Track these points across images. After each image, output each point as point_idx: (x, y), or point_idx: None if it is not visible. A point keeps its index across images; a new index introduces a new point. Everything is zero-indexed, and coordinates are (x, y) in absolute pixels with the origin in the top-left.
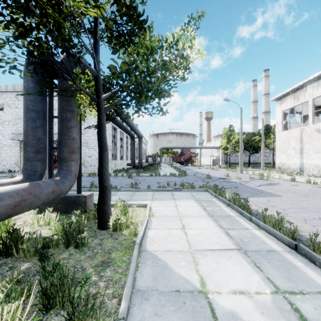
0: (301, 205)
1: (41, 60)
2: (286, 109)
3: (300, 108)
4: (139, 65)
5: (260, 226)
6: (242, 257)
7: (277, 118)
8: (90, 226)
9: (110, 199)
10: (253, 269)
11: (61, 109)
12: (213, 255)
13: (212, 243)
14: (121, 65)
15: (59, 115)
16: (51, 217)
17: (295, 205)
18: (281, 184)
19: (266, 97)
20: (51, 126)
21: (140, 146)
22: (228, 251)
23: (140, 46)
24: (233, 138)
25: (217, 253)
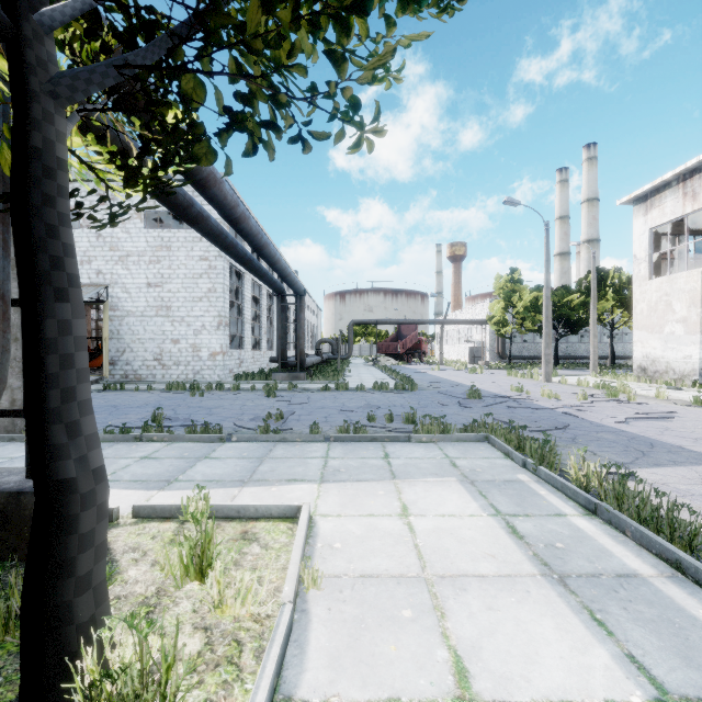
0: None
1: None
2: (662, 224)
3: (693, 221)
4: None
5: None
6: None
7: (635, 247)
8: None
9: (95, 540)
10: None
11: None
12: None
13: None
14: None
15: None
16: None
17: None
18: (679, 416)
19: (591, 207)
20: None
21: (299, 316)
22: None
23: None
24: (519, 298)
25: None
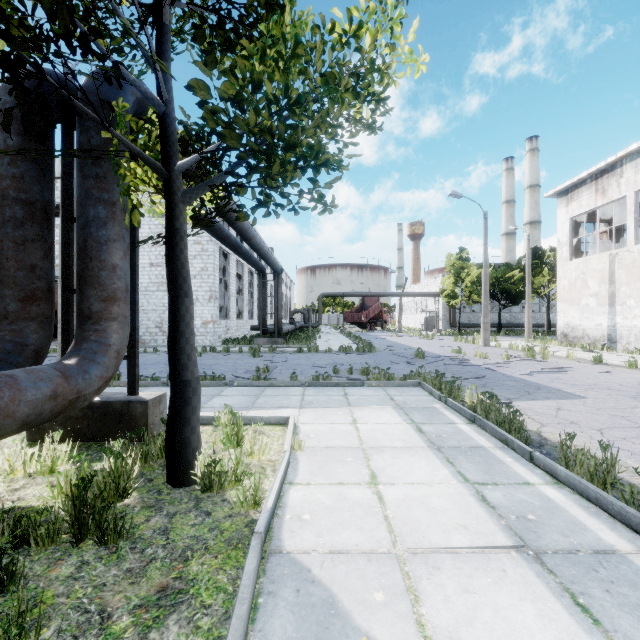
0: (635, 421)
1: (5, 54)
2: (579, 214)
3: (608, 211)
4: (267, 85)
5: (557, 478)
6: (532, 574)
7: (559, 233)
8: (150, 476)
9: (197, 411)
10: (573, 615)
11: (84, 197)
12: (457, 567)
13: (450, 526)
14: (223, 88)
15: (79, 211)
16: (58, 455)
17: (622, 421)
18: (574, 371)
19: (533, 192)
20: (68, 241)
21: (277, 291)
22: (493, 553)
23: (270, 42)
24: (467, 274)
25: (465, 558)
